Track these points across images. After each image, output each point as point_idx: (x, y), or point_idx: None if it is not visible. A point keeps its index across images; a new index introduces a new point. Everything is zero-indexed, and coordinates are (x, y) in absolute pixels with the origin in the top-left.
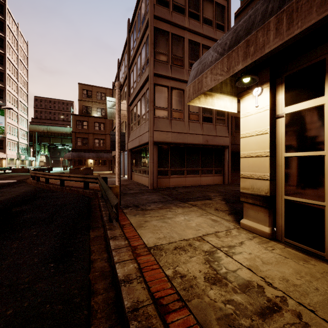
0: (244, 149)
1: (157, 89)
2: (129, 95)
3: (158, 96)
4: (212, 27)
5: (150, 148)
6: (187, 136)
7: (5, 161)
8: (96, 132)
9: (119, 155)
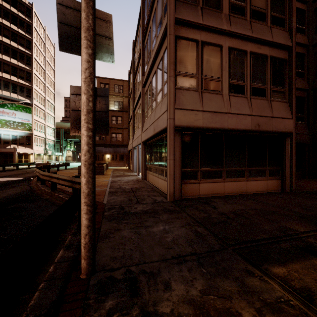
0: None
1: (179, 45)
2: (143, 73)
3: (181, 56)
4: None
5: (170, 137)
6: (228, 118)
7: (32, 156)
8: (113, 127)
9: (89, 145)
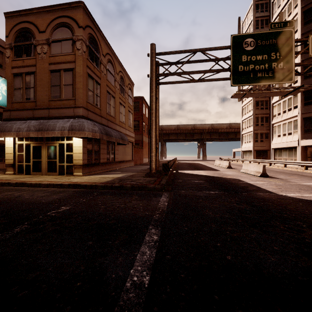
0: (6, 151)
1: None
2: None
3: None
4: (2, 69)
5: None
6: None
7: None
8: None
9: None
